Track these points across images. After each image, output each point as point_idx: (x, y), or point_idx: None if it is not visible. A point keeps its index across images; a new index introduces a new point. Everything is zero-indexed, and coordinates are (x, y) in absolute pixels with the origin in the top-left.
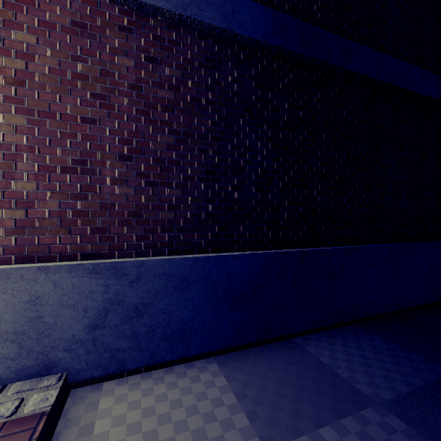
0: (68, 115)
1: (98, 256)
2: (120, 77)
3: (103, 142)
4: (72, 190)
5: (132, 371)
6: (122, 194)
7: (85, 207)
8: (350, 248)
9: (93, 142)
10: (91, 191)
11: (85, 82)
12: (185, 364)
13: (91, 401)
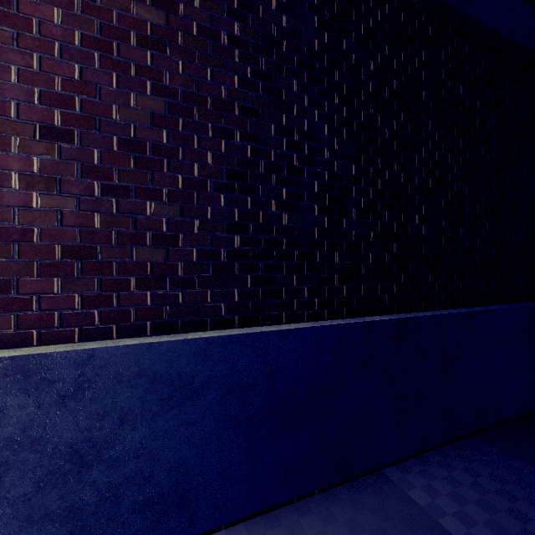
0: None
1: None
2: None
3: (3, 97)
4: None
5: None
6: (50, 210)
7: None
8: (473, 312)
9: None
10: None
11: None
12: None
13: None
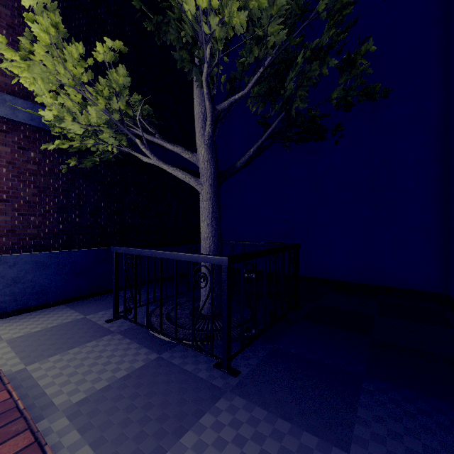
0: None
1: None
2: (1, 157)
3: None
4: None
5: (9, 315)
6: (3, 220)
7: None
8: None
9: None
10: None
11: None
12: (45, 309)
13: None
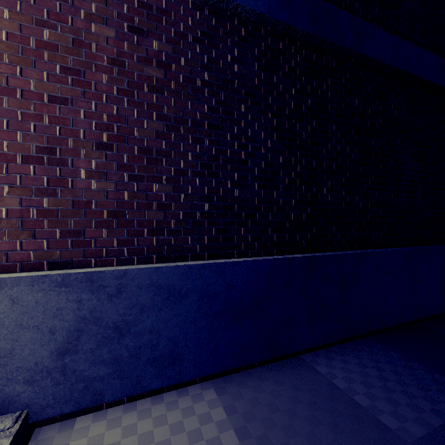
0: (32, 92)
1: (70, 265)
2: (97, 49)
3: (77, 127)
4: (37, 184)
5: (113, 402)
6: (101, 190)
7: (54, 205)
8: (363, 253)
9: (63, 127)
10: (61, 185)
11: (54, 53)
12: (177, 391)
13: None
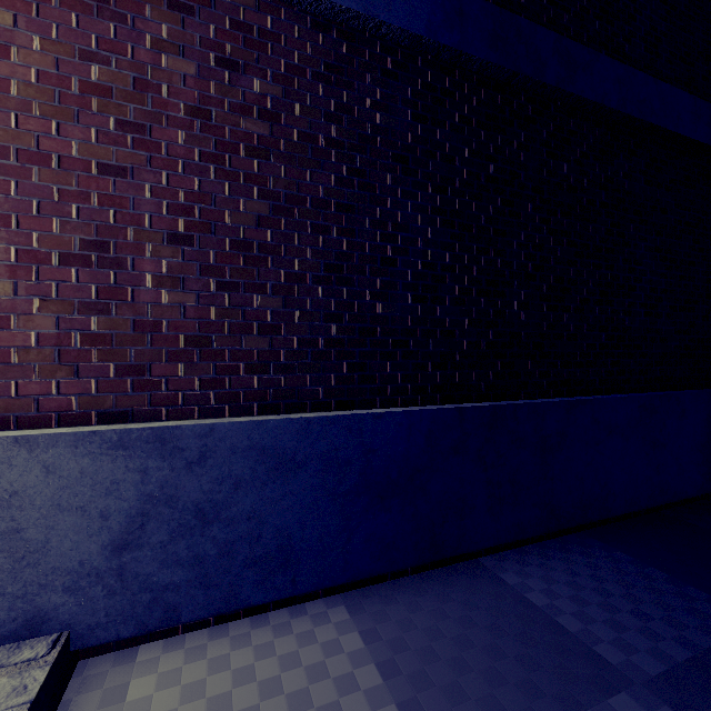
0: (74, 159)
1: (129, 417)
2: (170, 93)
3: (139, 211)
4: (81, 296)
5: (193, 624)
6: (175, 305)
7: (106, 328)
8: (575, 401)
9: (120, 210)
10: (116, 298)
11: (106, 100)
12: (289, 609)
13: (115, 684)
